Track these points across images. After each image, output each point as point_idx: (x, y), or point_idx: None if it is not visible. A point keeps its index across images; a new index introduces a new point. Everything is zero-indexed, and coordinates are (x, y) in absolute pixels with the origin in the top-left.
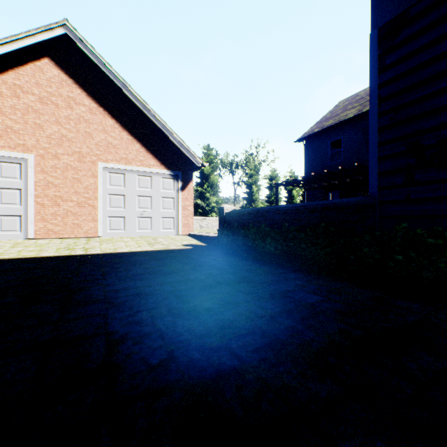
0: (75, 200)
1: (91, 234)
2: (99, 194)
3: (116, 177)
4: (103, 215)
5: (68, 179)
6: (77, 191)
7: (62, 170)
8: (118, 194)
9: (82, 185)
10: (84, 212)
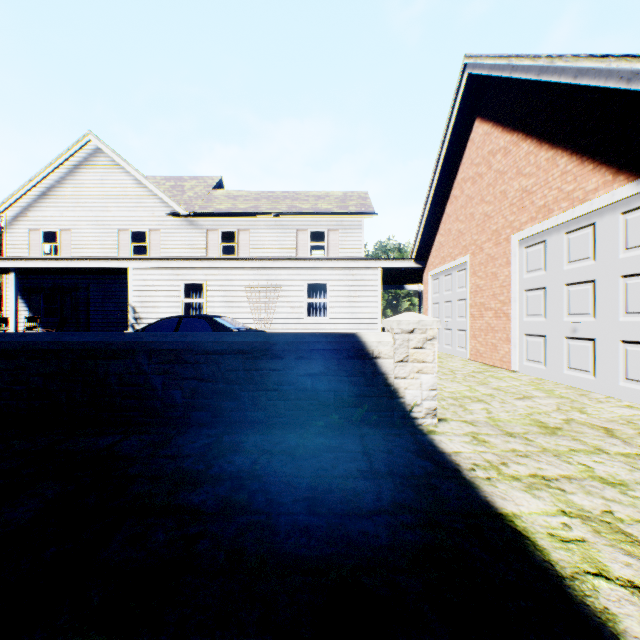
0: (492, 307)
1: (504, 363)
2: (512, 293)
3: (533, 252)
4: (518, 331)
5: (488, 276)
6: (494, 293)
7: (484, 266)
8: (535, 288)
9: (497, 282)
10: (499, 326)
